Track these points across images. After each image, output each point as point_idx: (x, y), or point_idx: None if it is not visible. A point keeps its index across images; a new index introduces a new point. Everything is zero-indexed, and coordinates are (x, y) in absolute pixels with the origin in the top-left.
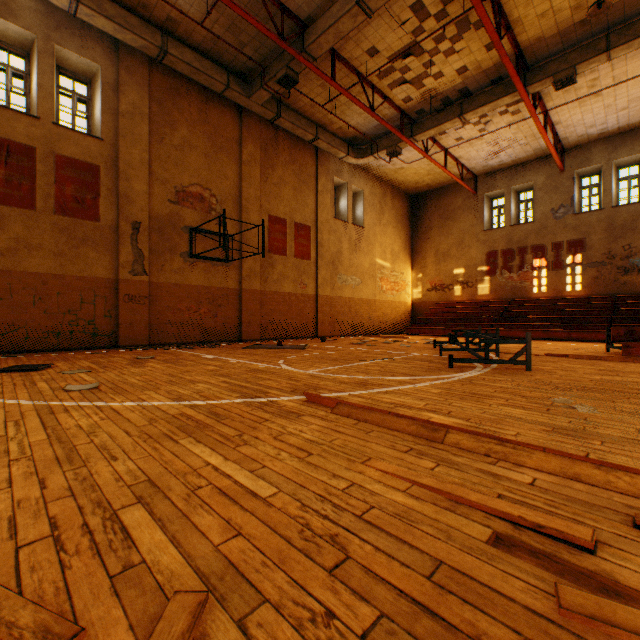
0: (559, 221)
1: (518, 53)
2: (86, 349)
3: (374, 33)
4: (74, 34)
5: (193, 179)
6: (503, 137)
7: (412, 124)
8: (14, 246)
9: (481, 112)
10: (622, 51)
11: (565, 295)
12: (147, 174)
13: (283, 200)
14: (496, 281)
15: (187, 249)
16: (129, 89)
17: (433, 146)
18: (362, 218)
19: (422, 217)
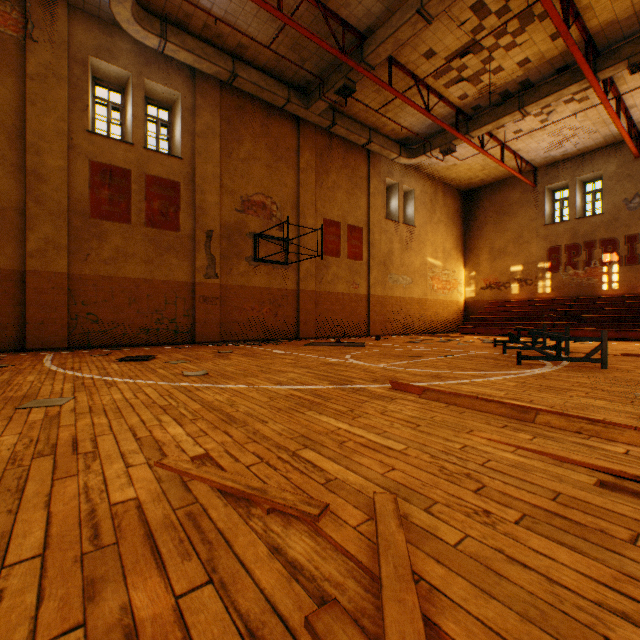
0: (633, 212)
1: (587, 39)
2: (169, 344)
3: (432, 36)
4: (160, 68)
5: (256, 189)
6: (568, 126)
7: (467, 120)
8: (115, 255)
9: (544, 103)
10: None
11: None
12: (218, 187)
13: (337, 204)
14: (559, 278)
15: (251, 254)
16: (203, 111)
17: (489, 141)
18: (413, 217)
19: (475, 213)
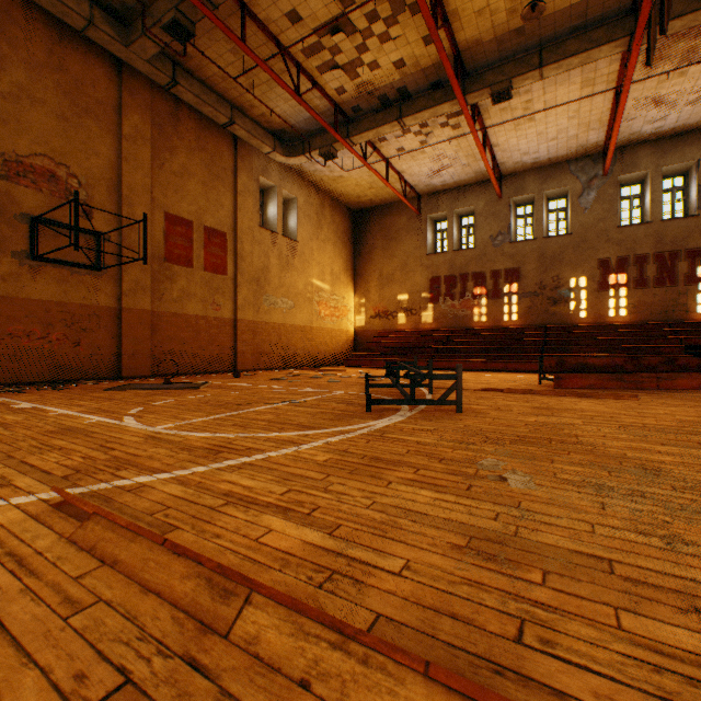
0: (498, 249)
1: (457, 54)
2: None
3: None
4: None
5: (37, 147)
6: (445, 154)
7: (349, 123)
8: None
9: (421, 118)
10: (553, 71)
11: (503, 325)
12: None
13: (187, 196)
14: (439, 309)
15: (25, 247)
16: None
17: (374, 154)
18: (296, 230)
19: (365, 236)
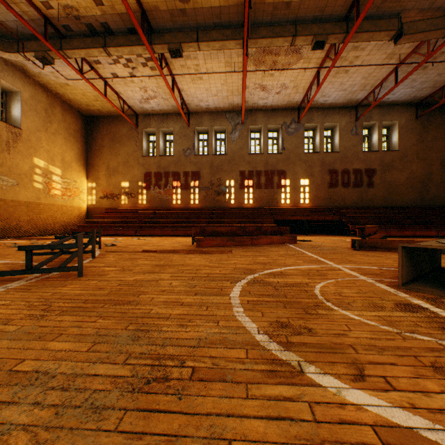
0: (187, 158)
1: (143, 12)
2: None
3: None
4: None
5: None
6: (150, 87)
7: (62, 38)
8: None
9: (122, 52)
10: (206, 47)
11: (191, 206)
12: None
13: None
14: (151, 194)
15: None
16: None
17: (93, 72)
18: (20, 119)
19: (96, 136)
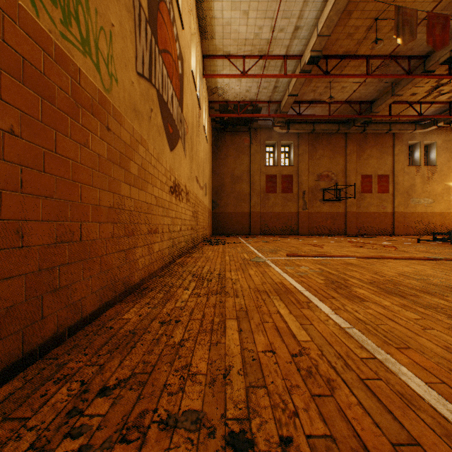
0: None
1: None
2: (289, 235)
3: (410, 90)
4: (286, 135)
5: (324, 169)
6: None
7: None
8: (272, 204)
9: None
10: None
11: None
12: (307, 173)
13: (369, 165)
14: None
15: (321, 198)
16: (301, 145)
17: None
18: (434, 160)
19: None
